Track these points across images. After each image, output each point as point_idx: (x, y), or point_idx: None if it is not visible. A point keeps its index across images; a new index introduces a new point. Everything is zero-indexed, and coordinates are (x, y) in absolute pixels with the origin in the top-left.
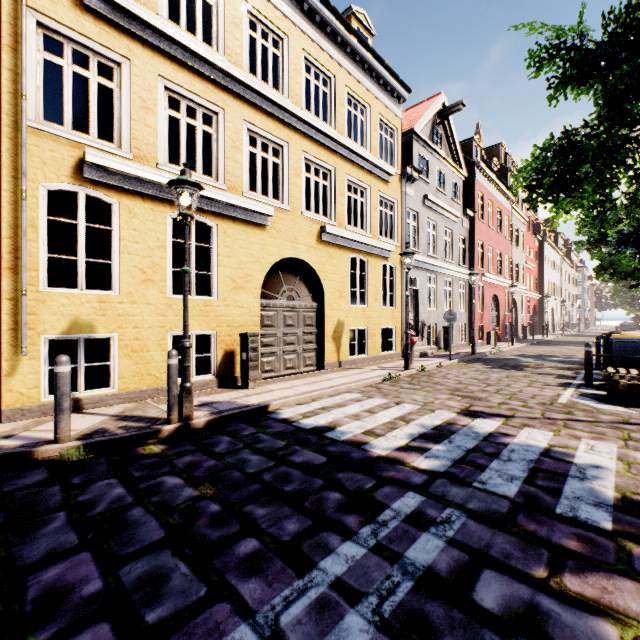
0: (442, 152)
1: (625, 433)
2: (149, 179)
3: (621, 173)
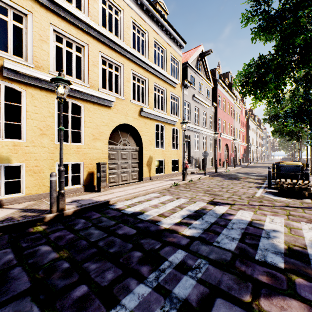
0: (201, 74)
1: (287, 212)
2: (43, 79)
3: (287, 80)
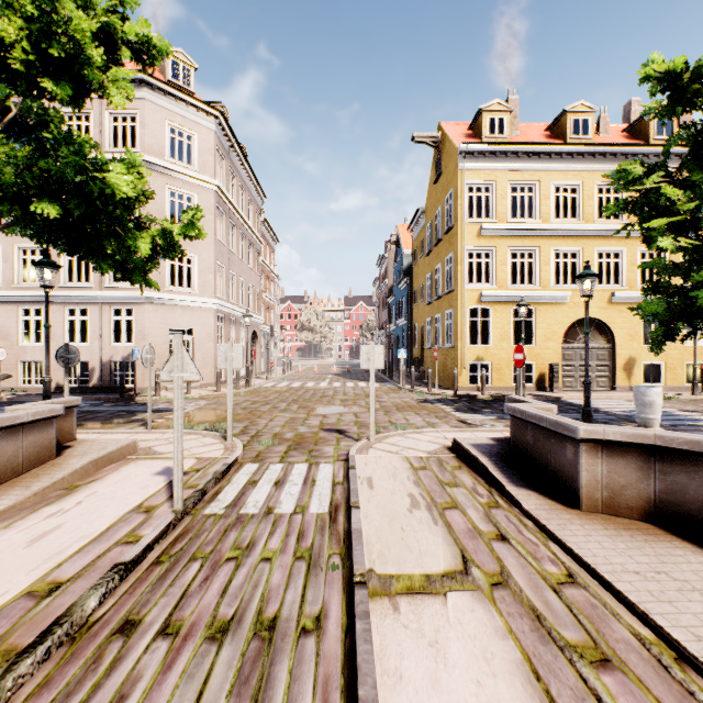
0: None
1: None
2: (504, 296)
3: None
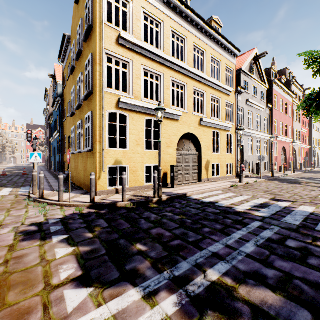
0: (255, 77)
1: None
2: (139, 105)
3: None
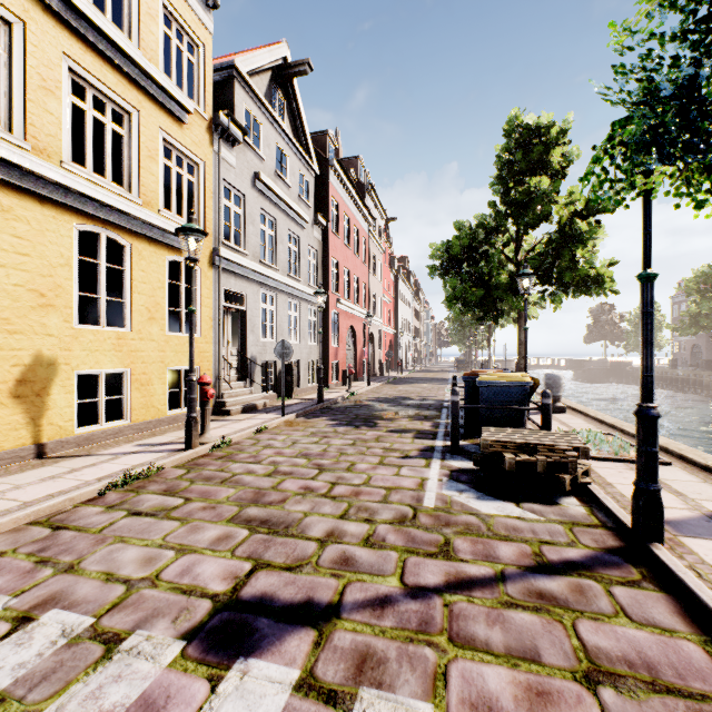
0: (285, 126)
1: (570, 629)
2: None
3: None
